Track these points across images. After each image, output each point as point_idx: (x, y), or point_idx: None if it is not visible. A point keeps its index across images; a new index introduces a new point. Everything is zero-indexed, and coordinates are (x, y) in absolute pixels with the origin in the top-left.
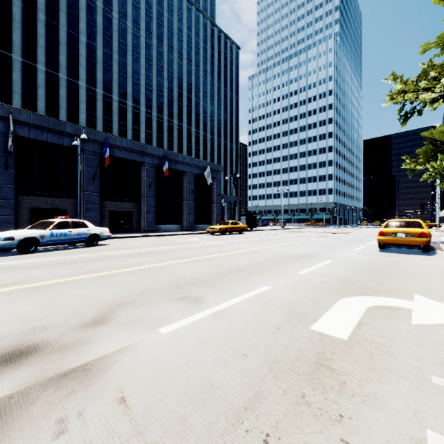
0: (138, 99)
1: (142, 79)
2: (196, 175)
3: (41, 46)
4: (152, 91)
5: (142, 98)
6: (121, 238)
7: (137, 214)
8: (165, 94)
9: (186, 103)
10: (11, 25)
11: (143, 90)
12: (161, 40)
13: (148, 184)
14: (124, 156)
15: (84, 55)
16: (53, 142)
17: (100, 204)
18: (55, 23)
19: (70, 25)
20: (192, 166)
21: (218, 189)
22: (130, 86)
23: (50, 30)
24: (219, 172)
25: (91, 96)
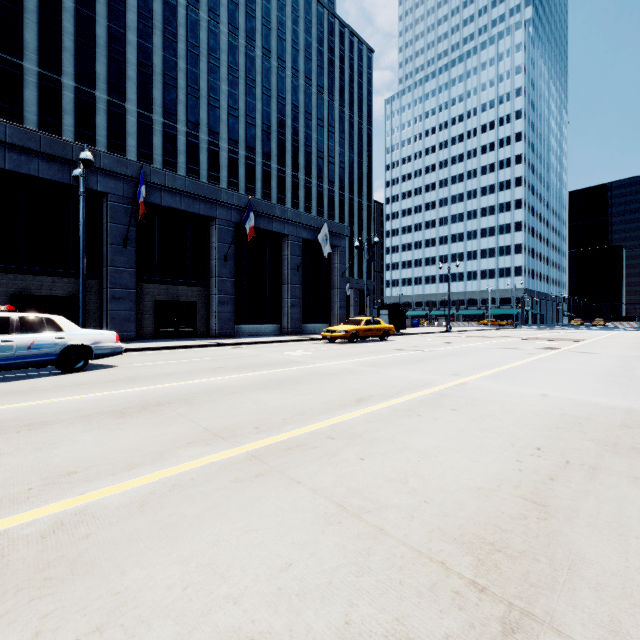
0: (216, 130)
1: (223, 99)
2: (305, 242)
3: (69, 49)
4: (238, 117)
5: (223, 129)
6: (162, 351)
7: (204, 307)
8: (258, 123)
9: (291, 136)
10: (22, 17)
11: (225, 116)
12: (252, 39)
13: (222, 255)
14: (180, 206)
15: (133, 63)
16: (50, 178)
17: (138, 288)
18: (89, 14)
19: (112, 16)
20: (298, 226)
21: (342, 265)
22: (205, 110)
23: (82, 24)
24: (343, 236)
25: (145, 125)
